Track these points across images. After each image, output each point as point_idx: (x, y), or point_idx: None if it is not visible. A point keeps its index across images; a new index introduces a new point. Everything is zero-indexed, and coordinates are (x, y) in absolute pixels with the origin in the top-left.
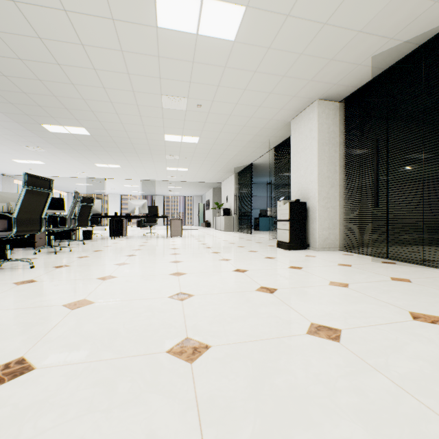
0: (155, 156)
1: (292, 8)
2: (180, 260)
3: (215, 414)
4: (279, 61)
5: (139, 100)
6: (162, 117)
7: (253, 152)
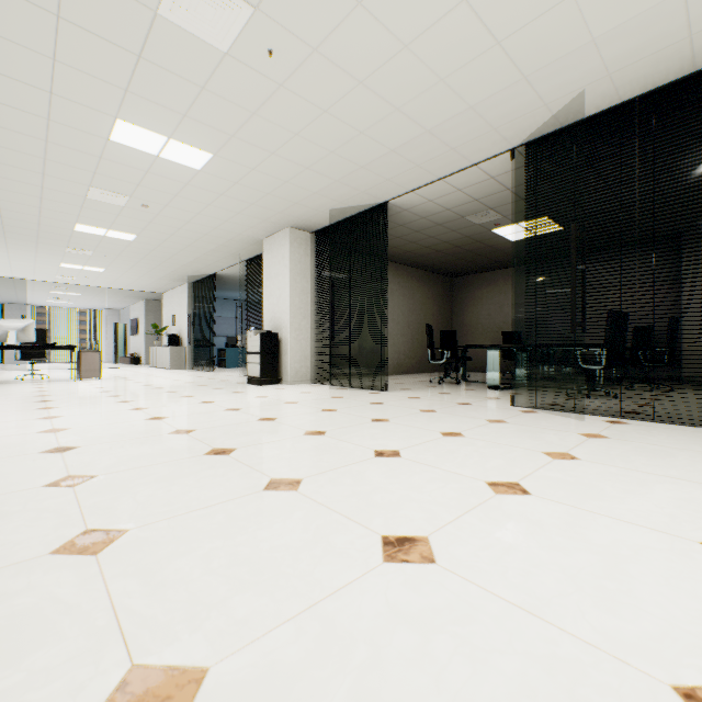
0: (44, 246)
1: (257, 167)
2: (129, 401)
3: (207, 439)
4: (248, 193)
5: (49, 183)
6: (82, 206)
7: (218, 262)
